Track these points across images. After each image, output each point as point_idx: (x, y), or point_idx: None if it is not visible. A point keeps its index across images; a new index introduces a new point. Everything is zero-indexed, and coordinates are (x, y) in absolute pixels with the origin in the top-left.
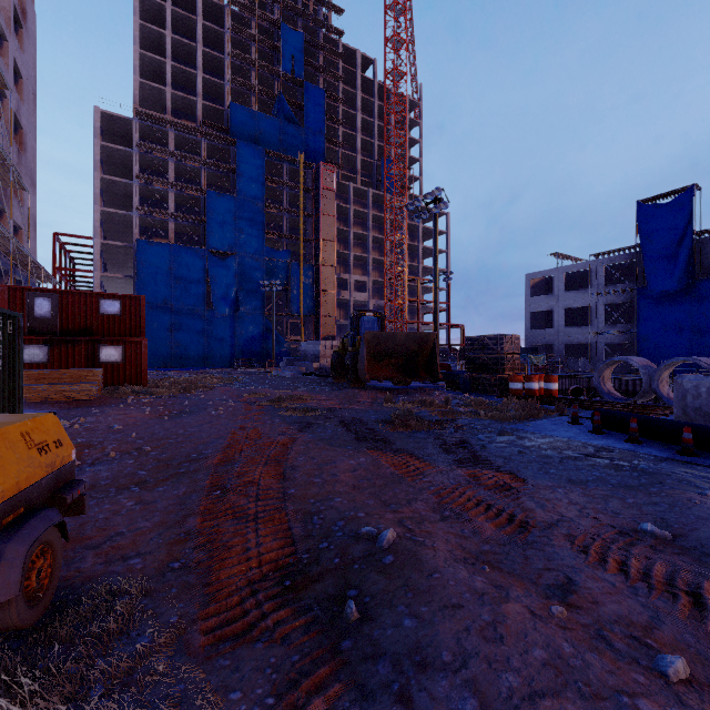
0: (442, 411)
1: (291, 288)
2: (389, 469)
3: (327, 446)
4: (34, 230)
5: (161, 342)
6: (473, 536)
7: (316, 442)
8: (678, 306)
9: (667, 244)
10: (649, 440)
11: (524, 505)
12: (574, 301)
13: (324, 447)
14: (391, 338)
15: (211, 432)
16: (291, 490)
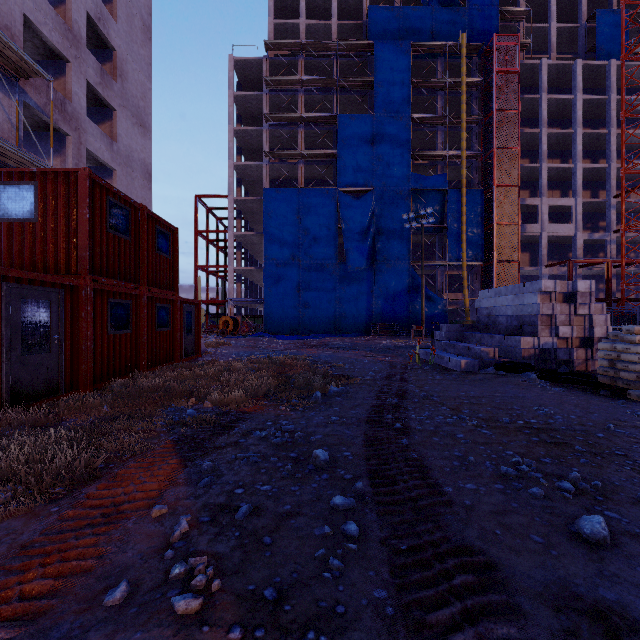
0: None
1: (447, 227)
2: None
3: None
4: (147, 178)
5: (288, 304)
6: None
7: None
8: None
9: None
10: None
11: None
12: None
13: None
14: None
15: None
16: None
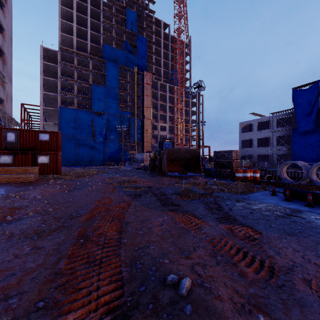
0: (204, 188)
1: (131, 129)
2: (181, 225)
3: (146, 209)
4: (11, 101)
5: (71, 154)
6: (240, 279)
7: (141, 206)
8: (312, 137)
9: (306, 108)
10: (317, 205)
11: (266, 252)
12: (262, 135)
13: (145, 209)
14: (178, 152)
15: (86, 200)
16: (124, 240)
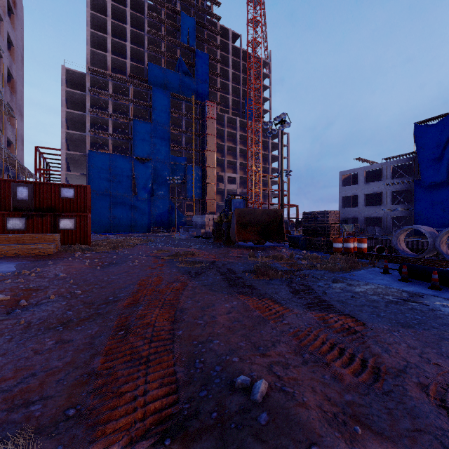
0: (289, 263)
1: (187, 182)
2: (256, 312)
3: (209, 291)
4: (22, 144)
5: (104, 216)
6: (334, 383)
7: (201, 287)
8: (442, 192)
9: (434, 151)
10: (446, 287)
11: (370, 349)
12: (371, 189)
13: (206, 292)
14: (252, 213)
15: (126, 279)
16: (179, 332)
